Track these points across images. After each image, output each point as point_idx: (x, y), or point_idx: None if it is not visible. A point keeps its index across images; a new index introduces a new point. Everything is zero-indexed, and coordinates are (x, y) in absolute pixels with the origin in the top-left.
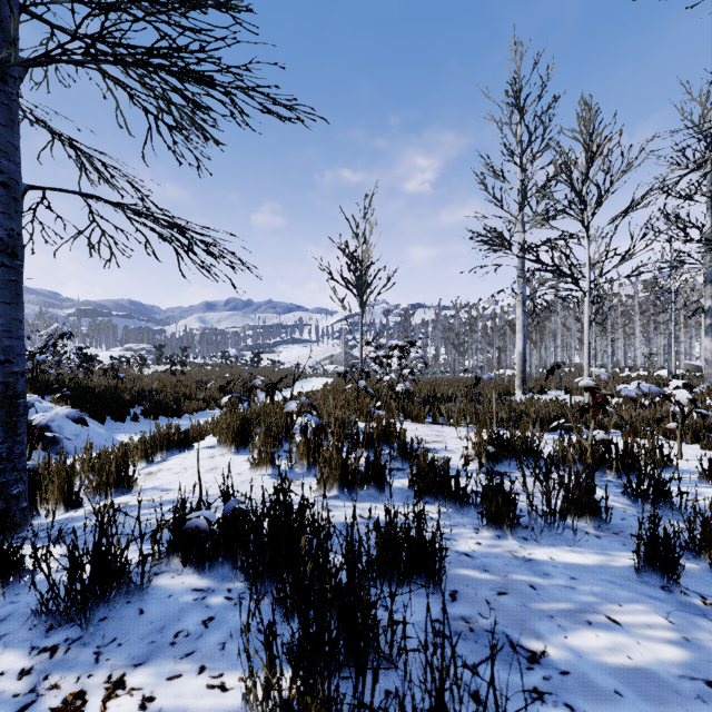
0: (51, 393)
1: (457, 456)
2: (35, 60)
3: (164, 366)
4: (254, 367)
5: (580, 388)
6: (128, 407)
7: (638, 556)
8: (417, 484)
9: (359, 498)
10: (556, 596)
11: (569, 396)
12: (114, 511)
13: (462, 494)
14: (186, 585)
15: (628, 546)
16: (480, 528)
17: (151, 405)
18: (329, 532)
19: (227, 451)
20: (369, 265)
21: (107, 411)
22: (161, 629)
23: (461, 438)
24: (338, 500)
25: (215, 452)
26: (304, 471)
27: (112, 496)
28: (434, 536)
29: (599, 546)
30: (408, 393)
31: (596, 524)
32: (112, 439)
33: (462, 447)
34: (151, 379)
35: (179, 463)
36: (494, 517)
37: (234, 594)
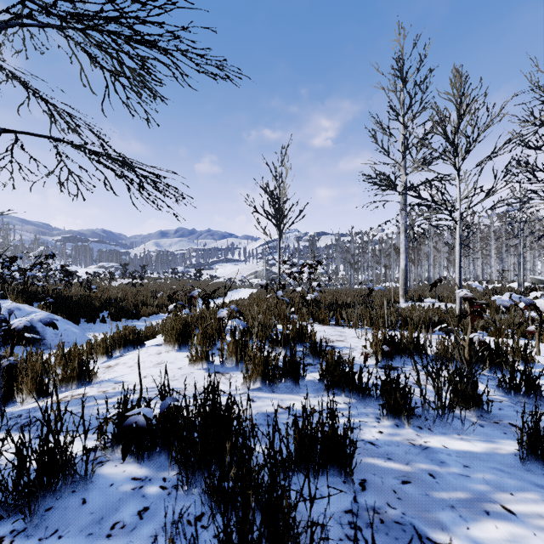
0: (38, 300)
1: (357, 353)
2: (6, 23)
3: (127, 280)
4: (196, 280)
5: (450, 297)
6: (98, 312)
7: (522, 447)
8: (327, 378)
9: (278, 390)
10: (454, 485)
11: (441, 303)
12: (60, 410)
13: (364, 387)
14: (126, 474)
15: (508, 435)
16: (381, 418)
17: (116, 310)
18: (252, 432)
19: (171, 348)
20: (285, 201)
21: (81, 314)
22: (100, 520)
23: (359, 338)
24: (261, 391)
25: (162, 349)
26: (233, 365)
27: (75, 387)
28: (345, 432)
29: (483, 435)
30: (316, 301)
31: (479, 414)
32: (75, 341)
33: (360, 345)
34: (117, 290)
35: (133, 358)
36: (393, 409)
37: (168, 483)
